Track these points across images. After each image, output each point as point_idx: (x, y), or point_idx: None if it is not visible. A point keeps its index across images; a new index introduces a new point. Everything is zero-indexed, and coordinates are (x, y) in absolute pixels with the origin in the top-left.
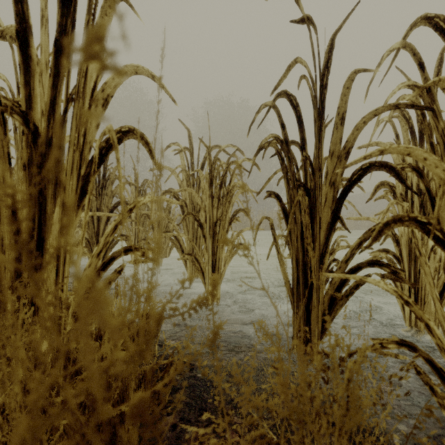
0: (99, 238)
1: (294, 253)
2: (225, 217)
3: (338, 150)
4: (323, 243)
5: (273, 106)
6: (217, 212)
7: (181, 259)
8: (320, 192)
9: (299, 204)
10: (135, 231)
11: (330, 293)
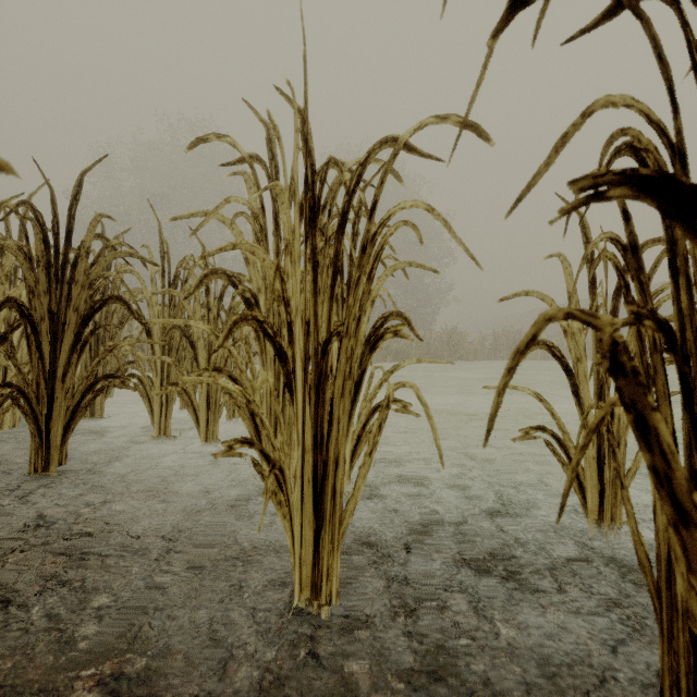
0: (56, 382)
1: None
2: (356, 327)
3: None
4: None
5: None
6: (329, 310)
7: (221, 453)
8: None
9: None
10: (161, 366)
11: None
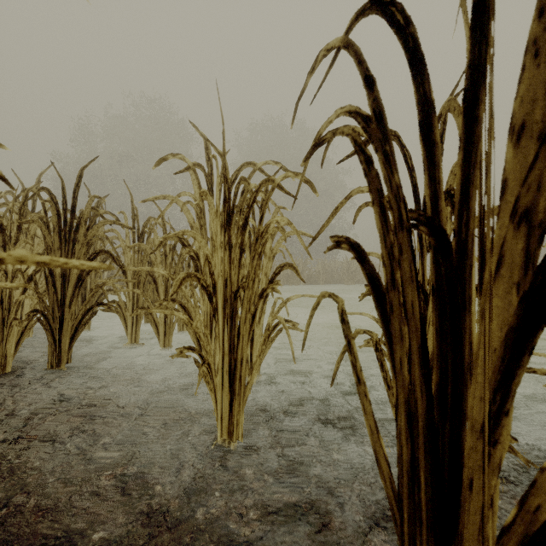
0: (65, 308)
1: (401, 393)
2: (253, 284)
3: (541, 115)
4: (493, 383)
5: (345, 43)
6: (238, 273)
7: (176, 355)
8: (484, 237)
9: (414, 269)
10: (133, 294)
11: (519, 534)
